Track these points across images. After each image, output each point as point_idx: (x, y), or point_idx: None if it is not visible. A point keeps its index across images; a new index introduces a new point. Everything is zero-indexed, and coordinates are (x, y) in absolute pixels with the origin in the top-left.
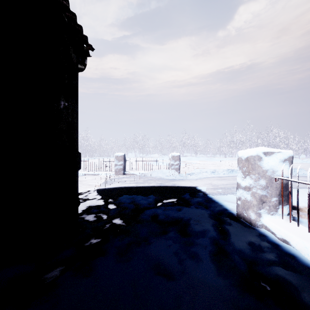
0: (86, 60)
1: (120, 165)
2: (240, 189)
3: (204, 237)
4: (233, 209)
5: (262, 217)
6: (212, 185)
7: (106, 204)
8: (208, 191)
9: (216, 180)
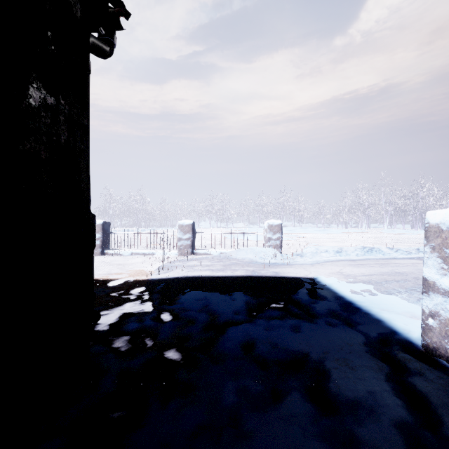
0: (114, 37)
1: (187, 239)
2: (435, 293)
3: (377, 419)
4: (408, 332)
5: None
6: (345, 275)
7: (156, 311)
8: (341, 287)
9: (349, 266)
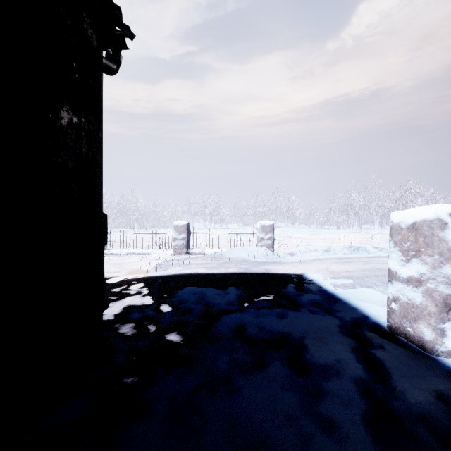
0: (120, 55)
1: (182, 239)
2: (397, 281)
3: (341, 377)
4: (378, 317)
5: (448, 337)
6: (330, 272)
7: (156, 303)
8: (325, 281)
9: (335, 264)
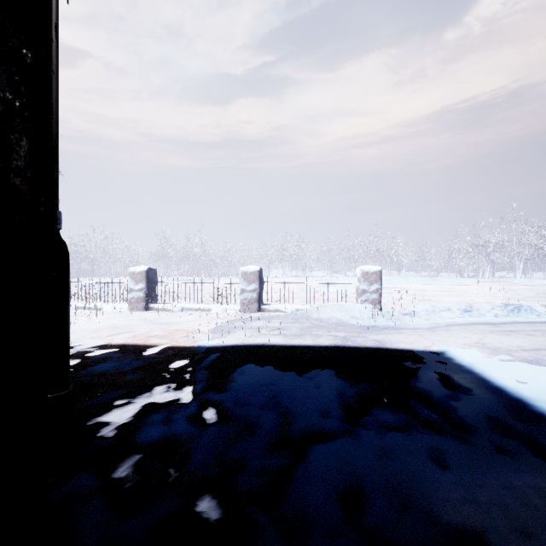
0: None
1: (252, 291)
2: None
3: None
4: None
5: None
6: (491, 349)
7: (197, 404)
8: (491, 370)
9: (491, 334)
